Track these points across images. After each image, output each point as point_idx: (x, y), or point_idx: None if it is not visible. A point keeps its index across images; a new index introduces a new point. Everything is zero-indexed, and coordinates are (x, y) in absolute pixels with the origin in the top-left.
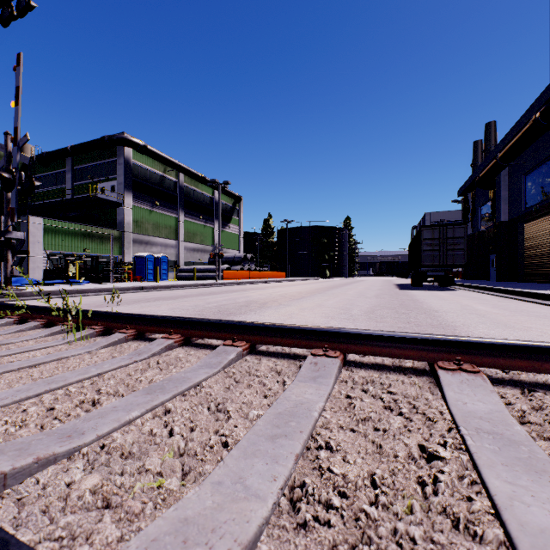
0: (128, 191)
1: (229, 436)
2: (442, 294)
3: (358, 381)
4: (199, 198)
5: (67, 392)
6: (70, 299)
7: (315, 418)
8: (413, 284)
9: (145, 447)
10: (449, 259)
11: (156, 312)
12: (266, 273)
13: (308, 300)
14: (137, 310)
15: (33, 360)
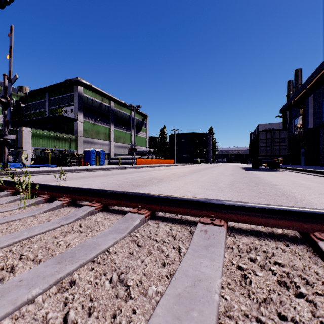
0: (80, 112)
1: None
2: (273, 173)
3: (244, 249)
4: (122, 116)
5: None
6: (42, 176)
7: (217, 303)
8: (253, 167)
9: None
10: (277, 151)
11: (92, 184)
12: (162, 161)
13: (189, 177)
14: (80, 183)
15: None
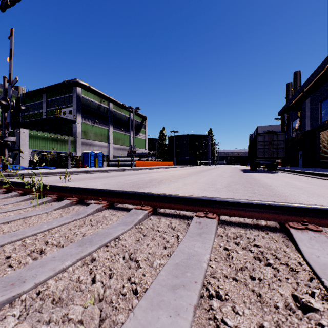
0: (79, 113)
1: (138, 284)
2: (270, 175)
3: (231, 236)
4: (121, 118)
5: (23, 243)
6: (42, 178)
7: (205, 268)
8: (251, 169)
9: (71, 294)
10: (274, 153)
11: (94, 186)
12: (162, 163)
13: (188, 178)
14: (82, 185)
15: (6, 218)
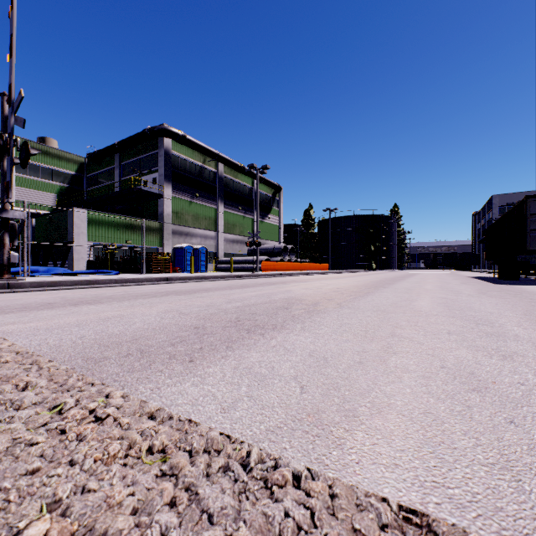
0: (168, 182)
1: None
2: None
3: None
4: (239, 189)
5: None
6: (69, 291)
7: None
8: (505, 276)
9: None
10: None
11: (132, 318)
12: (308, 265)
13: (380, 298)
14: (111, 313)
15: None
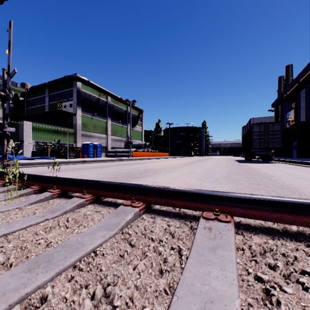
0: (79, 106)
1: None
2: (267, 165)
3: (259, 251)
4: (119, 111)
5: None
6: (40, 167)
7: None
8: (246, 159)
9: None
10: (270, 144)
11: (87, 176)
12: (157, 153)
13: (184, 168)
14: (76, 174)
15: None
